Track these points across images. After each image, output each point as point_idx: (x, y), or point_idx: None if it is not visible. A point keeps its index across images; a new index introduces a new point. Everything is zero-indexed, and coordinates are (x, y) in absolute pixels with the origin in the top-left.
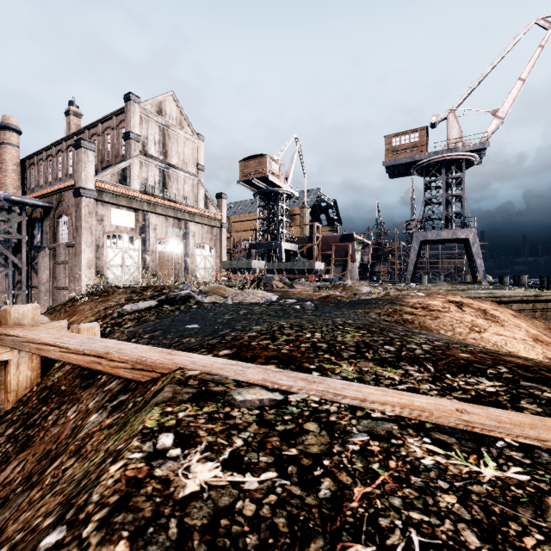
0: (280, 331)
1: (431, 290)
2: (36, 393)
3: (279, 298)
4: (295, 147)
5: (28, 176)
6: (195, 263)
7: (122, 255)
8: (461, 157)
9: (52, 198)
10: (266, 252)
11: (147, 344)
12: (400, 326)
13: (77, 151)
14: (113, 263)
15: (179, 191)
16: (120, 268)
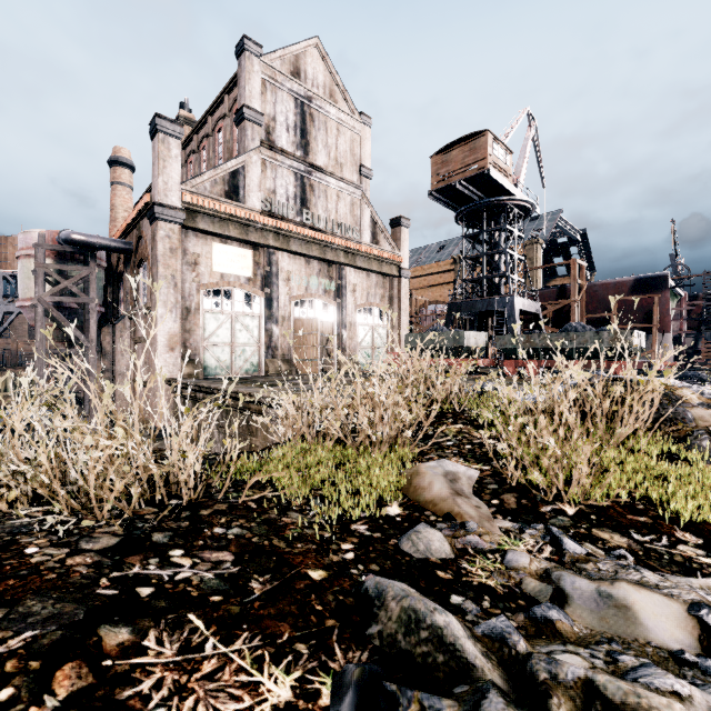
0: None
1: None
2: None
3: None
4: (527, 131)
5: None
6: (355, 339)
7: (231, 325)
8: None
9: (132, 235)
10: (475, 318)
11: None
12: None
13: (154, 141)
14: (215, 340)
15: (329, 213)
16: (228, 348)
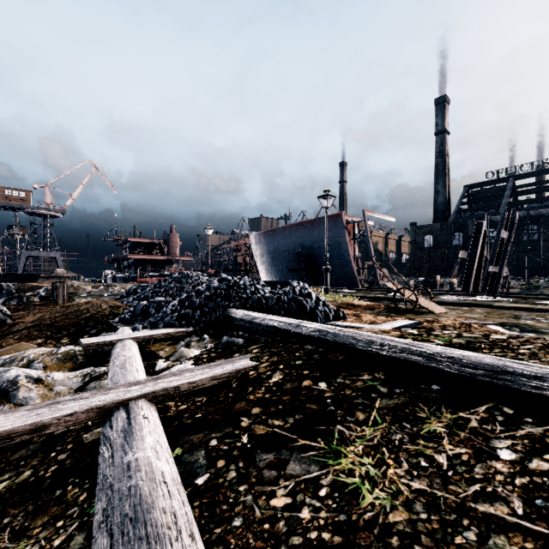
0: None
1: None
2: None
3: None
4: None
5: None
6: None
7: None
8: (53, 214)
9: None
10: None
11: None
12: None
13: None
14: None
15: None
16: None
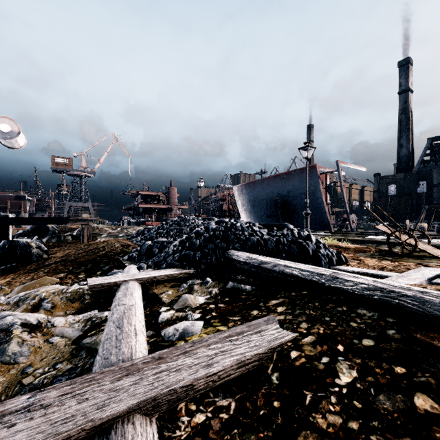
0: None
1: None
2: None
3: None
4: None
5: None
6: None
7: None
8: (87, 175)
9: None
10: None
11: None
12: None
13: None
14: None
15: None
16: None
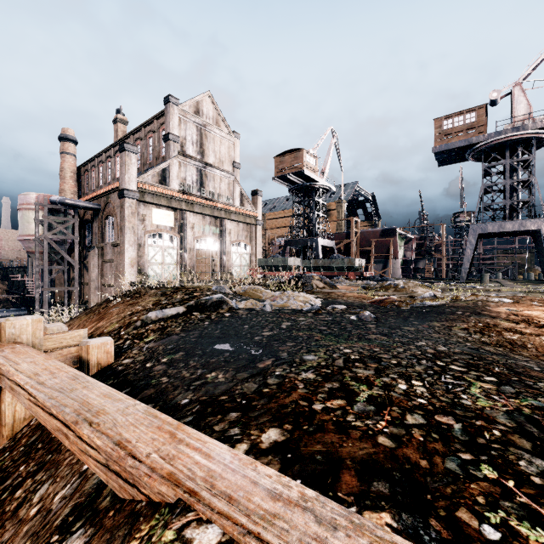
0: (349, 370)
1: (503, 292)
2: (30, 431)
3: (324, 302)
4: (332, 140)
5: (83, 181)
6: (230, 261)
7: (162, 253)
8: (531, 136)
9: (101, 200)
10: (301, 249)
11: (162, 376)
12: (517, 355)
13: (122, 154)
14: (153, 261)
15: (215, 189)
16: (161, 266)
